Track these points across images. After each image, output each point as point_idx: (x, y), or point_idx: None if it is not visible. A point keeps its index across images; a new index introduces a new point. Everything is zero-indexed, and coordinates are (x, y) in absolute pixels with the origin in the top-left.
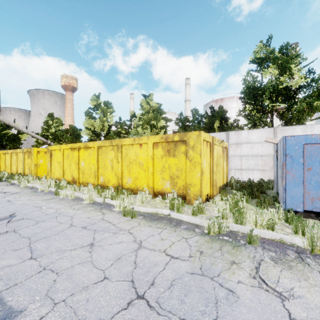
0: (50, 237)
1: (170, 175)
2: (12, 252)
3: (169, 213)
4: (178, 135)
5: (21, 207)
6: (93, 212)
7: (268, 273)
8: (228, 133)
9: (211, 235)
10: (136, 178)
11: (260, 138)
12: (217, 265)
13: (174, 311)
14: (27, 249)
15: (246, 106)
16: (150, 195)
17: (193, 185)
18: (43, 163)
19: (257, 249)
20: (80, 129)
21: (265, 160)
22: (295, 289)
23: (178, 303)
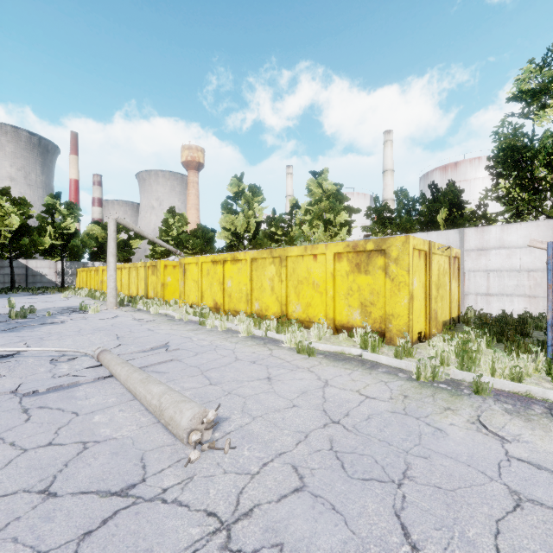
0: (219, 368)
1: (360, 301)
2: (189, 378)
3: (360, 353)
4: (372, 242)
5: (168, 337)
6: (256, 347)
7: (492, 419)
8: (463, 232)
9: (421, 381)
10: (308, 304)
11: (526, 238)
12: (426, 408)
13: (372, 435)
14: (203, 377)
15: (500, 182)
16: (329, 330)
17: (397, 317)
18: (171, 282)
19: (487, 400)
20: (212, 229)
21: (537, 279)
22: (524, 435)
23: (377, 430)
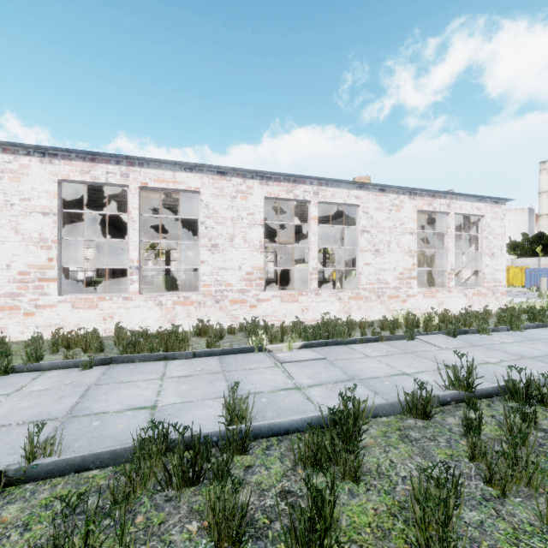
0: None
1: None
2: None
3: None
4: None
5: None
6: None
7: None
8: (539, 258)
9: None
10: None
11: None
12: None
13: None
14: None
15: None
16: None
17: None
18: None
19: None
20: None
21: None
22: None
23: None
